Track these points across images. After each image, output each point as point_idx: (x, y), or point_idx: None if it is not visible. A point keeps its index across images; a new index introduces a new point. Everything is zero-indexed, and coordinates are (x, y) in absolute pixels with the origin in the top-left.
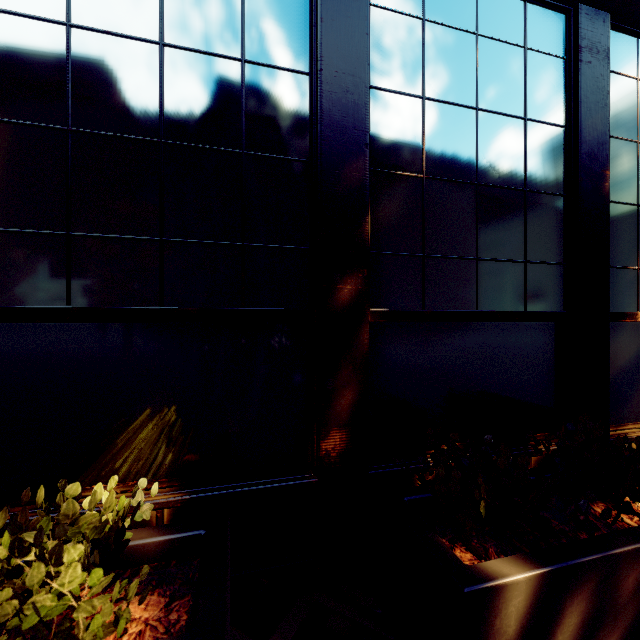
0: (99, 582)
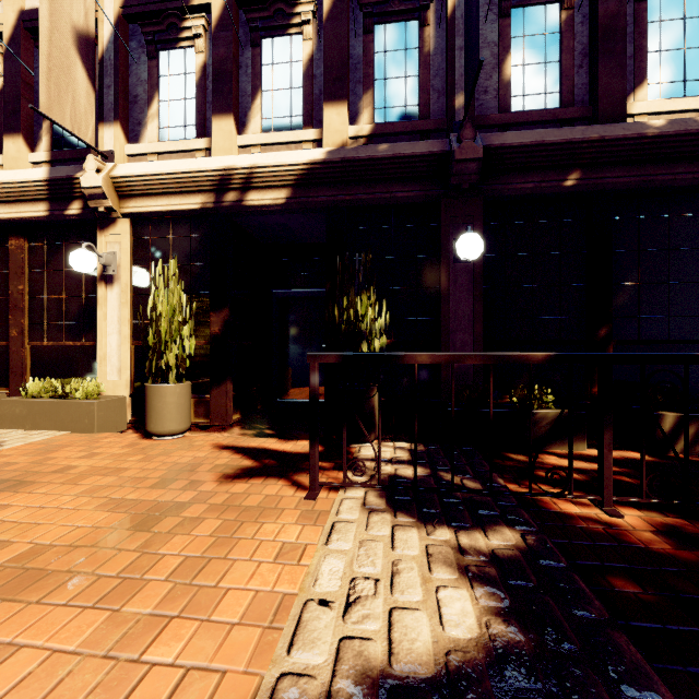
0: (552, 398)
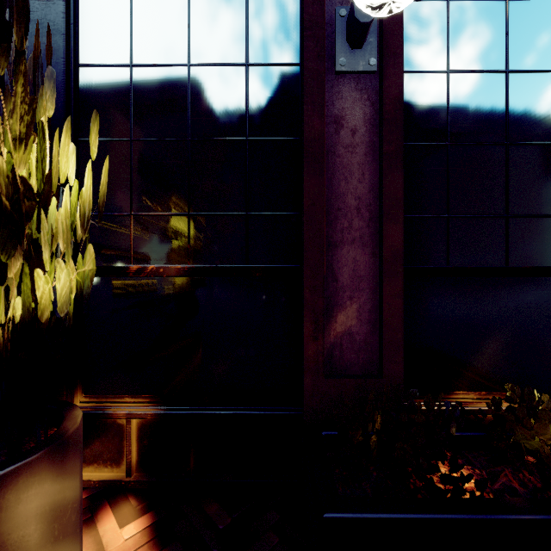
0: None
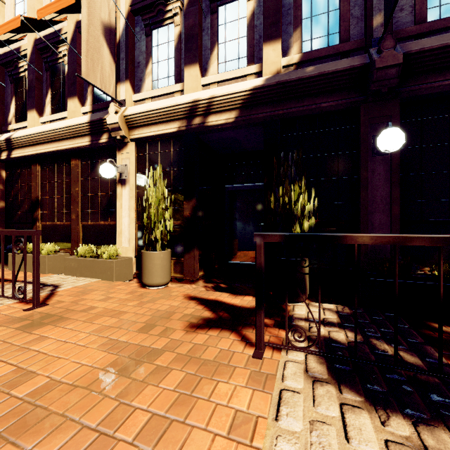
0: None
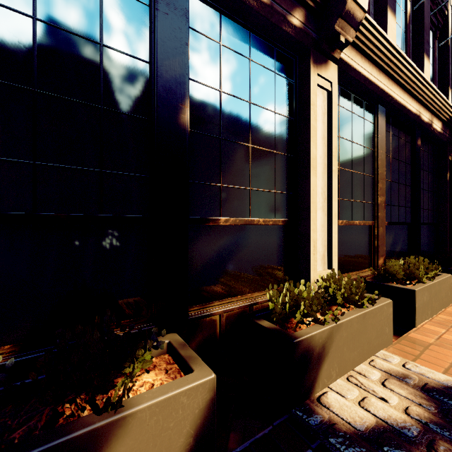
0: None
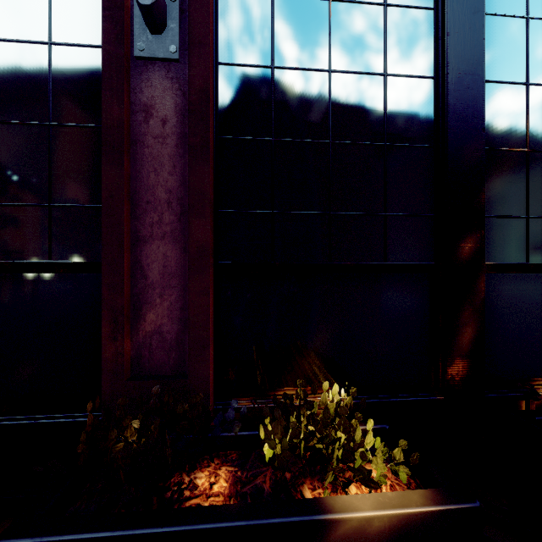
0: (379, 446)
